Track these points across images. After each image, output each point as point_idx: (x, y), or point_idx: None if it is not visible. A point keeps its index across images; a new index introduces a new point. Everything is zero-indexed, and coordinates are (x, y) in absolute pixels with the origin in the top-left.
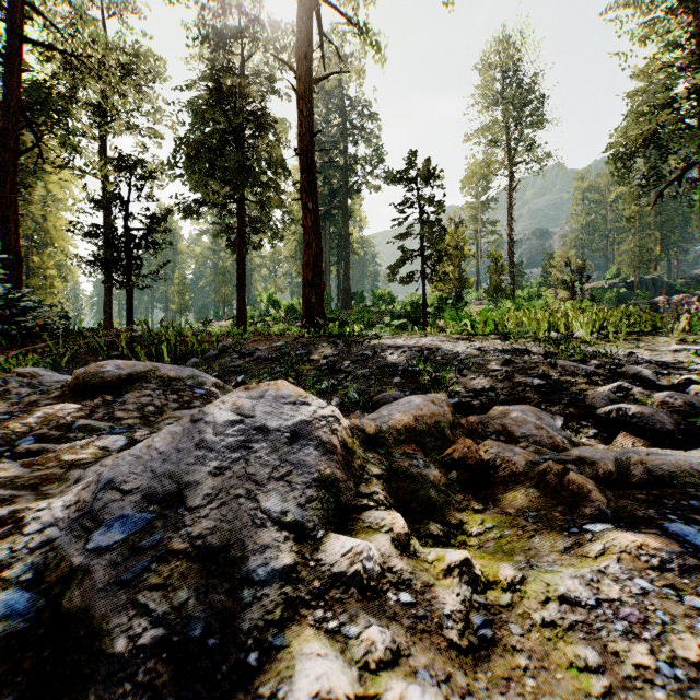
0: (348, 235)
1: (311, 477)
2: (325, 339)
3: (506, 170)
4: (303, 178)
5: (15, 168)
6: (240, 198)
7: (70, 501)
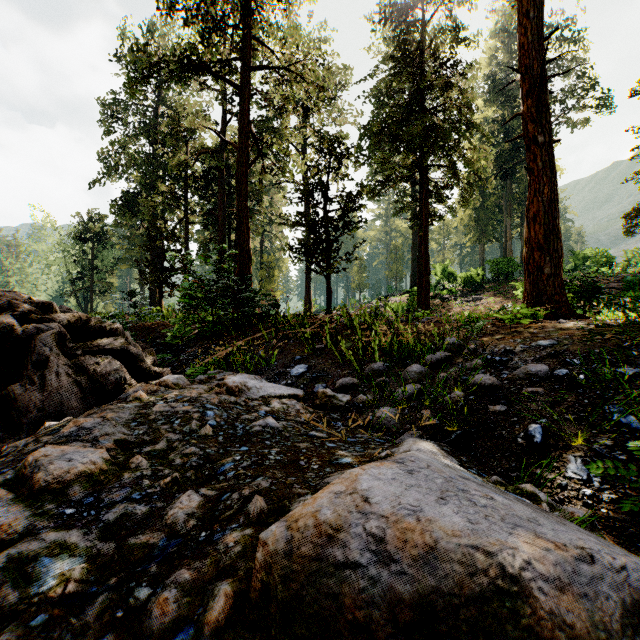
0: None
1: None
2: None
3: None
4: (528, 105)
5: (246, 180)
6: (426, 166)
7: None
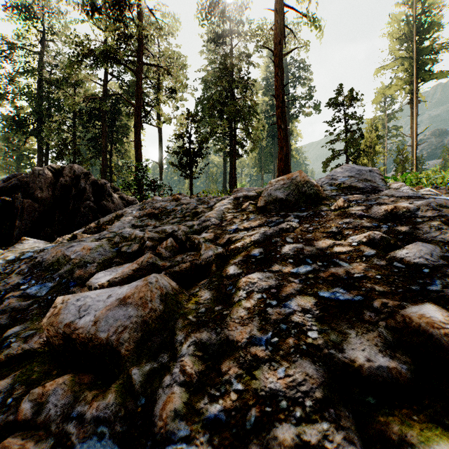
0: (290, 146)
1: (379, 178)
2: None
3: (410, 88)
4: (278, 111)
5: (140, 124)
6: (235, 128)
7: (325, 178)
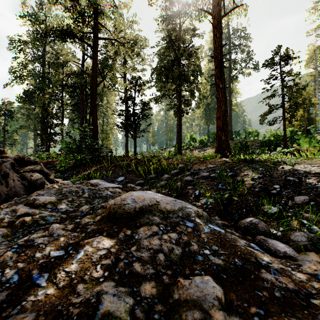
0: (231, 102)
1: None
2: (242, 163)
3: None
4: (216, 71)
5: (95, 92)
6: (180, 90)
7: None
